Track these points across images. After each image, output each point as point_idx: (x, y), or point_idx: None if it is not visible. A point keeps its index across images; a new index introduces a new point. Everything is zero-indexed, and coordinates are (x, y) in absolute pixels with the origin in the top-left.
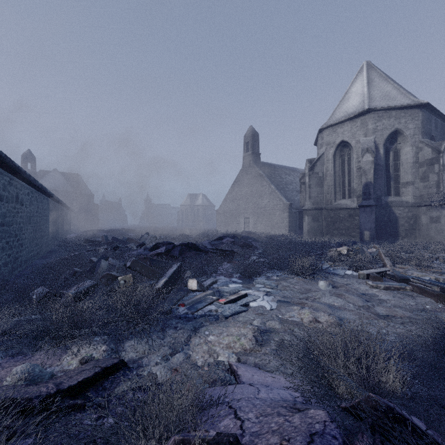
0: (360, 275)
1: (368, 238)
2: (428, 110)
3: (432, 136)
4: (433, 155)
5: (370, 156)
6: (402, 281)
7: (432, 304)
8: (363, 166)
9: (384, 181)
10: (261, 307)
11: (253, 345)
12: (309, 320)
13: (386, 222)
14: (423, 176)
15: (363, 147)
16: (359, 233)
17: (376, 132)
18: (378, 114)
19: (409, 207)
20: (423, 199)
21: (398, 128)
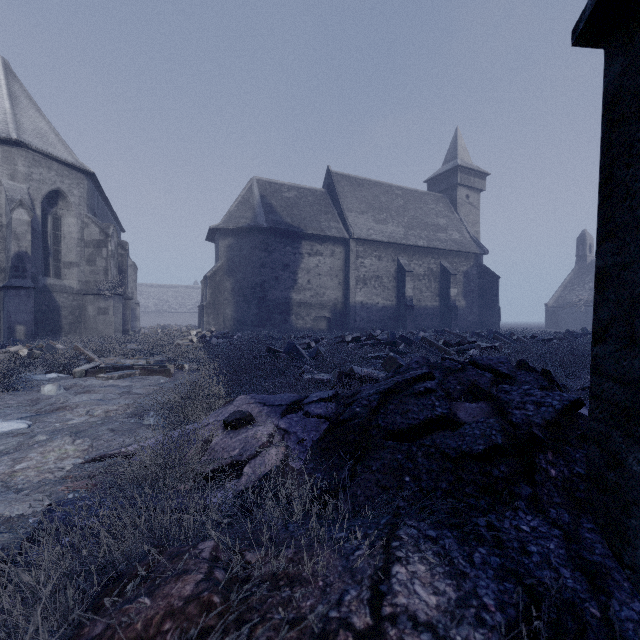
0: (77, 374)
1: (23, 336)
2: (93, 182)
3: (96, 214)
4: (102, 237)
5: (27, 214)
6: (126, 369)
7: (163, 378)
8: (14, 226)
9: (42, 255)
10: (9, 429)
11: (90, 442)
12: (106, 411)
13: (45, 312)
14: (90, 259)
15: (13, 196)
16: (8, 330)
17: (31, 181)
18: (34, 156)
19: (74, 294)
20: (90, 286)
21: (62, 188)
